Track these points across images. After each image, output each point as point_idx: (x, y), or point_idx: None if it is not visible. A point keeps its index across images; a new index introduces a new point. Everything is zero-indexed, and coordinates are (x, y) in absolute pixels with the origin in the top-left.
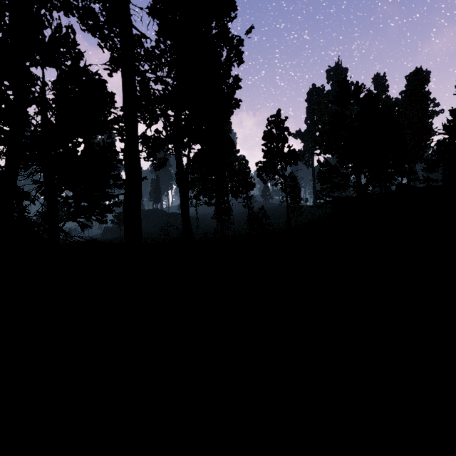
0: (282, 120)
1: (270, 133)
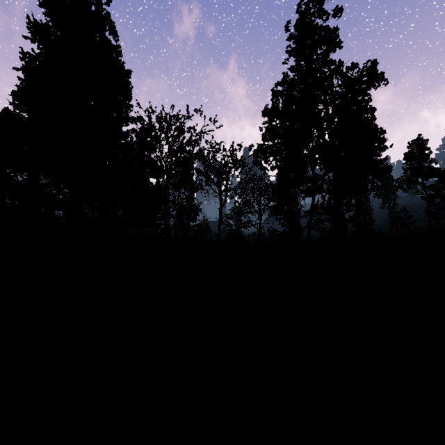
0: (422, 143)
1: (410, 153)
